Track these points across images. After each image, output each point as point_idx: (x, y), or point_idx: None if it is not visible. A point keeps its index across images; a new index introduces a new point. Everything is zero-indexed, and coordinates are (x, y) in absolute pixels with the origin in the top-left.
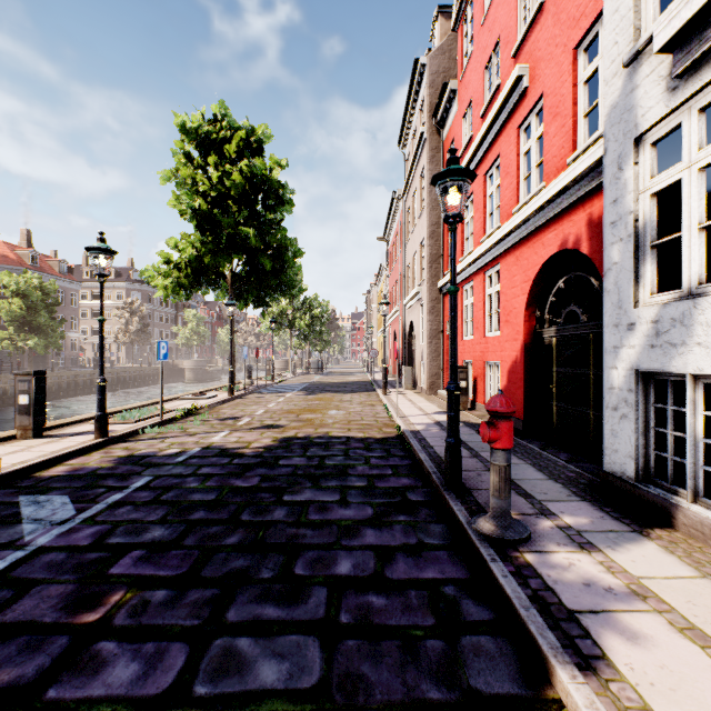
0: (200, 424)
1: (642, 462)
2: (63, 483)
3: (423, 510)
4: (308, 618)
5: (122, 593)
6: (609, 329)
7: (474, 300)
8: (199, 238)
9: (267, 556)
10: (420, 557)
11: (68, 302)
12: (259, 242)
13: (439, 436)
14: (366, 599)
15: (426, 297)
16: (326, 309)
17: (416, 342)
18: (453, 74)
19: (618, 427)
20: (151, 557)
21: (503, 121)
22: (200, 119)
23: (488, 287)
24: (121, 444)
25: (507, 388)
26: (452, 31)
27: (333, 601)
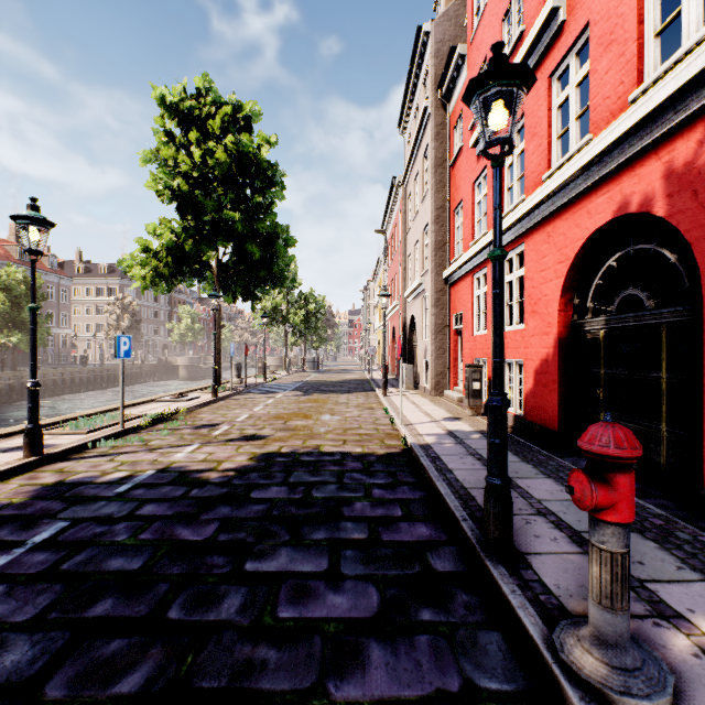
0: (168, 435)
1: None
2: None
3: (458, 595)
4: None
5: None
6: None
7: (489, 289)
8: (180, 223)
9: None
10: None
11: (58, 298)
12: (246, 228)
13: (456, 452)
14: None
15: (429, 288)
16: (321, 304)
17: (417, 338)
18: (460, 43)
19: None
20: None
21: None
22: (181, 92)
23: (506, 273)
24: (57, 465)
25: (533, 391)
26: None
27: None
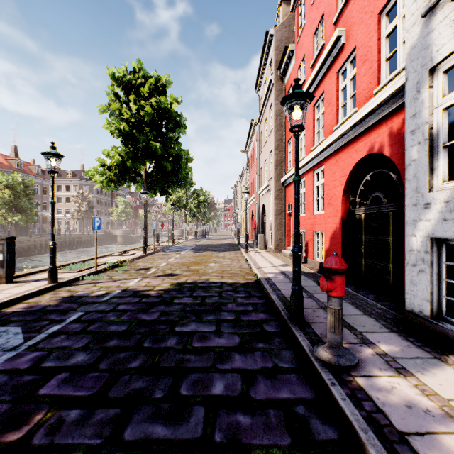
0: (122, 273)
1: (436, 304)
2: (20, 317)
3: (276, 339)
4: (188, 437)
5: (44, 413)
6: (409, 207)
7: (306, 190)
8: (123, 149)
9: (160, 378)
10: (276, 379)
11: (41, 192)
12: (163, 152)
13: (284, 281)
14: (235, 418)
15: (273, 188)
16: (207, 197)
17: (266, 218)
18: (291, 41)
19: (416, 278)
20: (72, 379)
21: (327, 68)
22: (124, 71)
23: (316, 181)
24: (66, 288)
25: (329, 249)
26: (291, 12)
27: (209, 420)
